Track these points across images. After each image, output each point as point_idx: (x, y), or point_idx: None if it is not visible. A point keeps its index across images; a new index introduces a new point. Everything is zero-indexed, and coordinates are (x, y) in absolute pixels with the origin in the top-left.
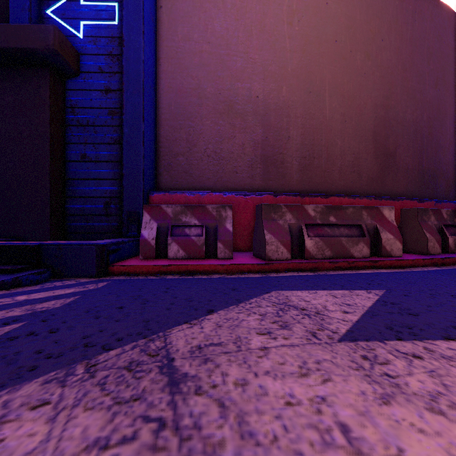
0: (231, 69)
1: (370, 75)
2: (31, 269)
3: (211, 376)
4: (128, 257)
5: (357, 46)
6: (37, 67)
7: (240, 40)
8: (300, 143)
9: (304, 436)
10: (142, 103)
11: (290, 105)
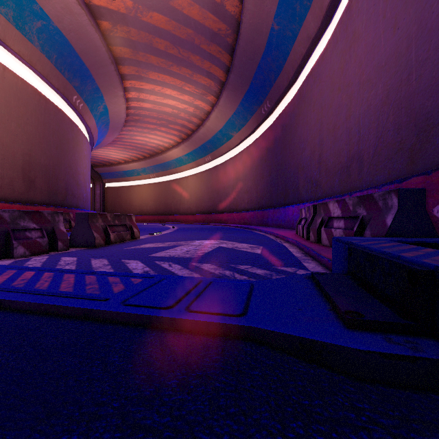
0: None
1: (21, 136)
2: None
3: None
4: None
5: (12, 118)
6: None
7: None
8: None
9: None
10: None
11: None
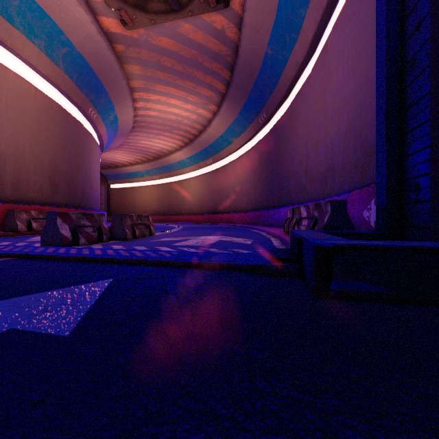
0: None
1: (48, 147)
2: None
3: None
4: None
5: (42, 132)
6: None
7: None
8: (12, 175)
9: None
10: None
11: (6, 154)
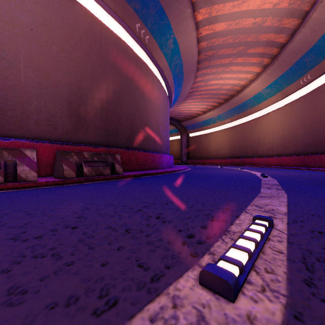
0: None
1: (65, 63)
2: None
3: None
4: None
5: (53, 40)
6: None
7: None
8: None
9: None
10: None
11: None
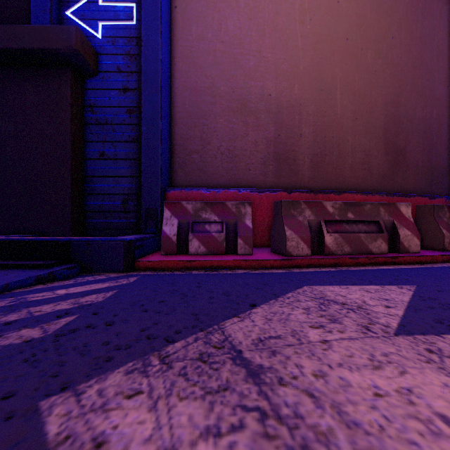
0: (245, 68)
1: (381, 73)
2: (62, 264)
3: (287, 368)
4: (149, 253)
5: (368, 44)
6: (58, 67)
7: (253, 39)
8: (312, 140)
9: (409, 426)
10: (160, 102)
11: (302, 102)
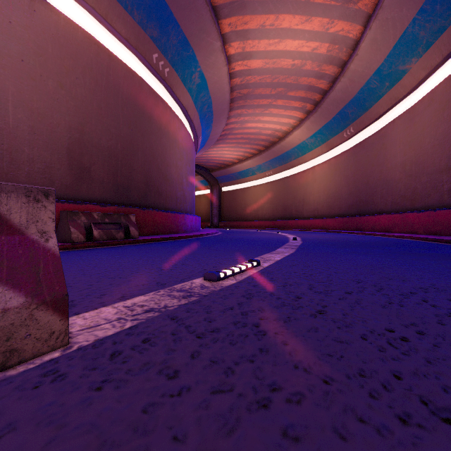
0: None
1: (64, 102)
2: None
3: None
4: None
5: (49, 74)
6: None
7: None
8: None
9: None
10: None
11: None
